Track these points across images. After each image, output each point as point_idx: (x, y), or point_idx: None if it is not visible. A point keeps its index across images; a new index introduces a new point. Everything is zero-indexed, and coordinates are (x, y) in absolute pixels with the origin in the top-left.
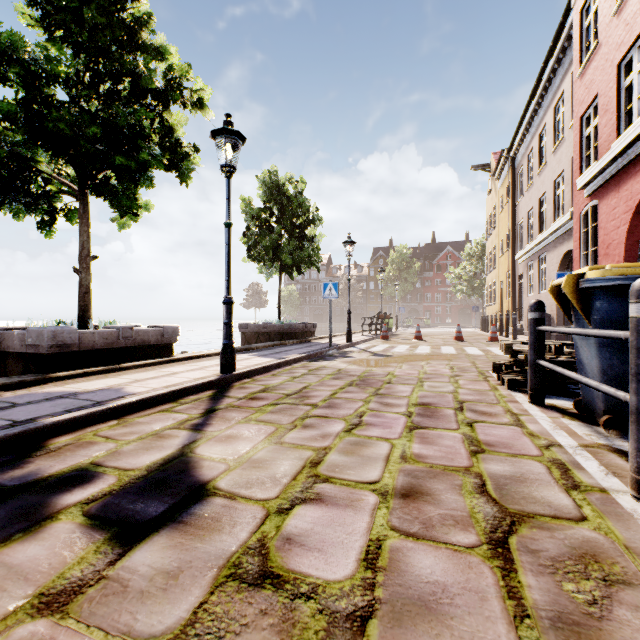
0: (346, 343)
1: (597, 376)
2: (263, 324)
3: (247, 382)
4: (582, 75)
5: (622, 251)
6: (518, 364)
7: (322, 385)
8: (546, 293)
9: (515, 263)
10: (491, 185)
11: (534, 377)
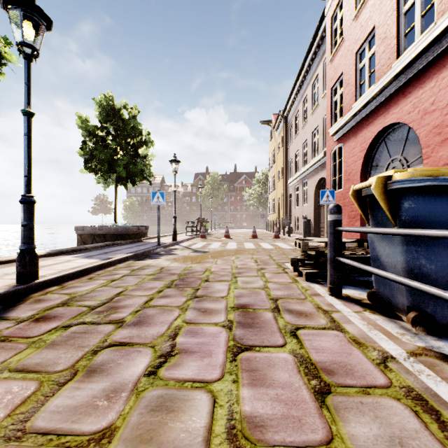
0: (172, 242)
1: (401, 274)
2: (99, 227)
3: (51, 291)
4: (332, 60)
5: (359, 177)
6: (311, 258)
7: (139, 289)
8: (307, 206)
9: (287, 186)
10: (272, 135)
11: (334, 272)
